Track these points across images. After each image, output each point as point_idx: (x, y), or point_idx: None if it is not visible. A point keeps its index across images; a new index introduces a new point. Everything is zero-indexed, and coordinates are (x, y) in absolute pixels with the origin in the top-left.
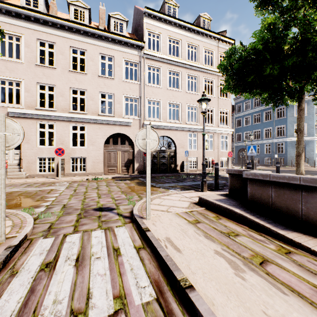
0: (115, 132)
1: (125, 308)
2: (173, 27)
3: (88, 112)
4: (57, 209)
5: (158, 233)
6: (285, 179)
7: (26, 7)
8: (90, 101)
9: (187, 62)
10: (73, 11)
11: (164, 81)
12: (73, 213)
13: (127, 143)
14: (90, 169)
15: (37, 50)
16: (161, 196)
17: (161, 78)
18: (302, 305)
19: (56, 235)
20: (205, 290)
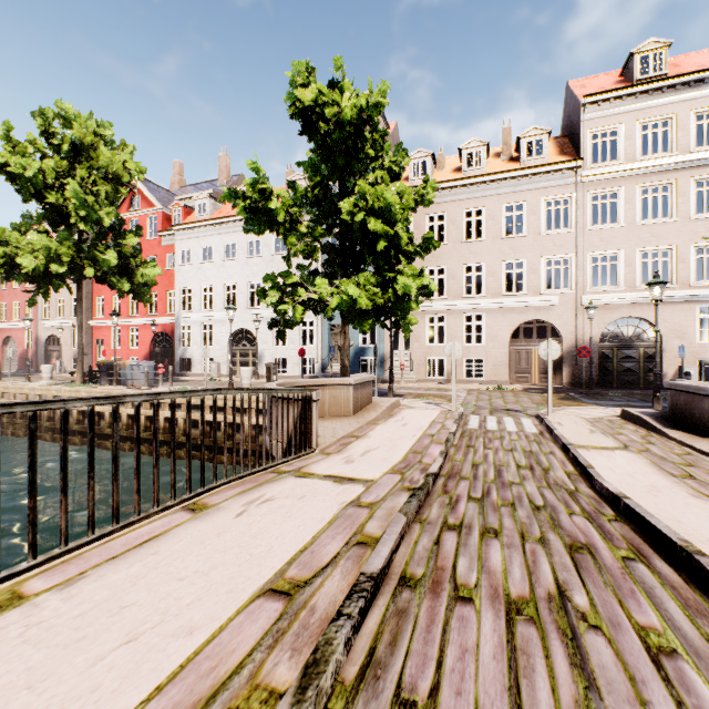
0: (527, 320)
1: (522, 431)
2: (652, 98)
3: (486, 294)
4: (470, 406)
5: (553, 420)
6: (685, 388)
7: (414, 180)
8: (489, 278)
9: (692, 156)
10: (465, 158)
11: (629, 212)
12: (484, 409)
13: (549, 336)
14: (489, 375)
15: (426, 228)
16: (580, 408)
17: (621, 208)
18: (610, 439)
19: (479, 415)
20: (563, 431)
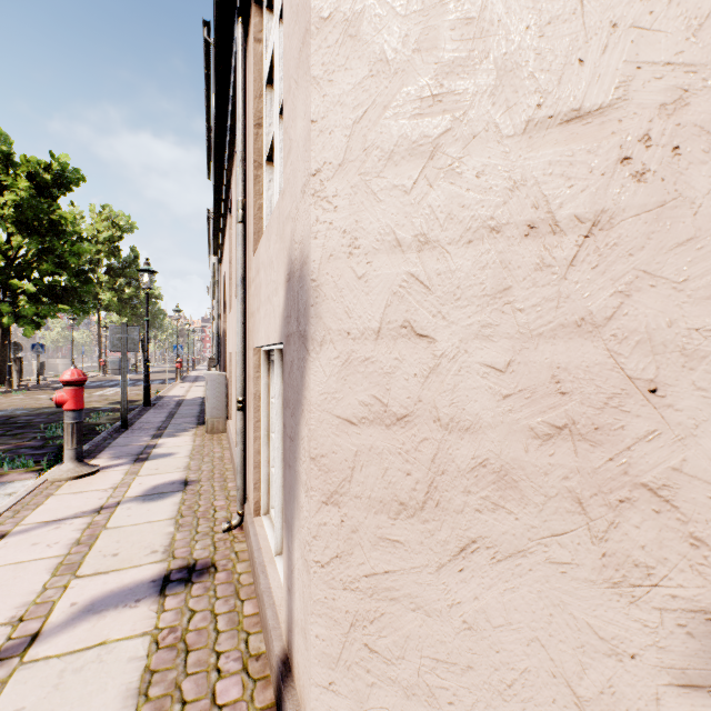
0: None
1: None
2: None
3: None
4: None
5: None
6: None
7: None
8: None
9: None
10: None
11: None
12: None
13: None
14: None
15: None
16: None
17: None
18: None
19: None
20: None
